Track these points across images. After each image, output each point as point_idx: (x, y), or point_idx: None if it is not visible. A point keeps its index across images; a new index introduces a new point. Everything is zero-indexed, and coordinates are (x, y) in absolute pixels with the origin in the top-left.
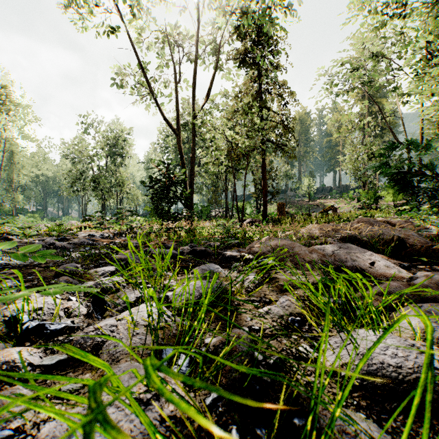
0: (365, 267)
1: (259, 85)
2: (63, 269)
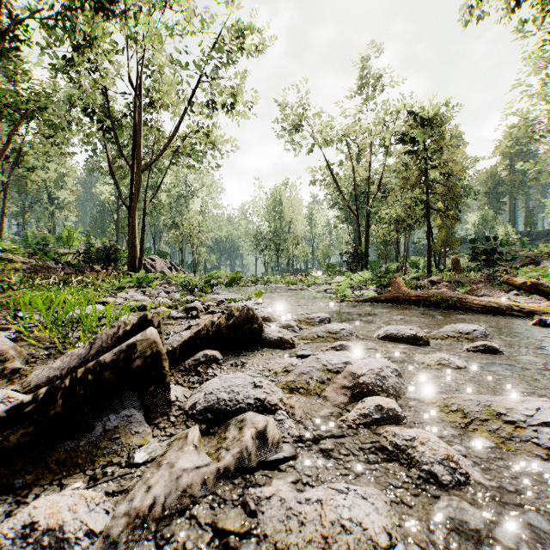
0: None
1: (424, 163)
2: None
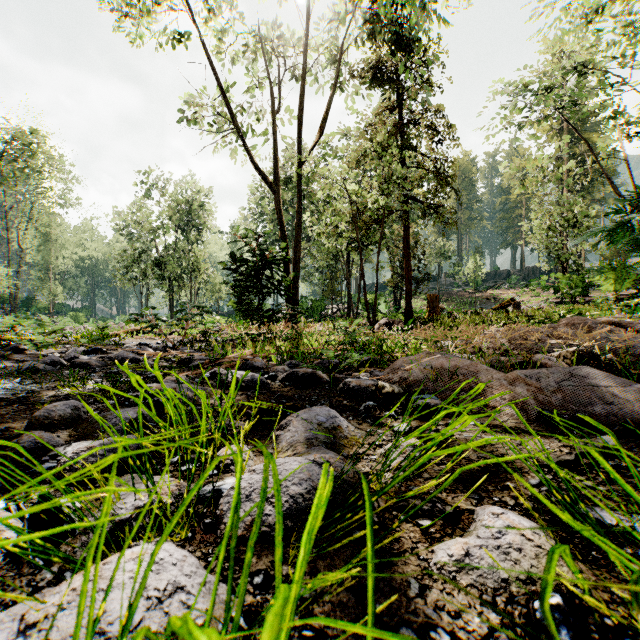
0: (635, 419)
1: (400, 114)
2: (45, 412)
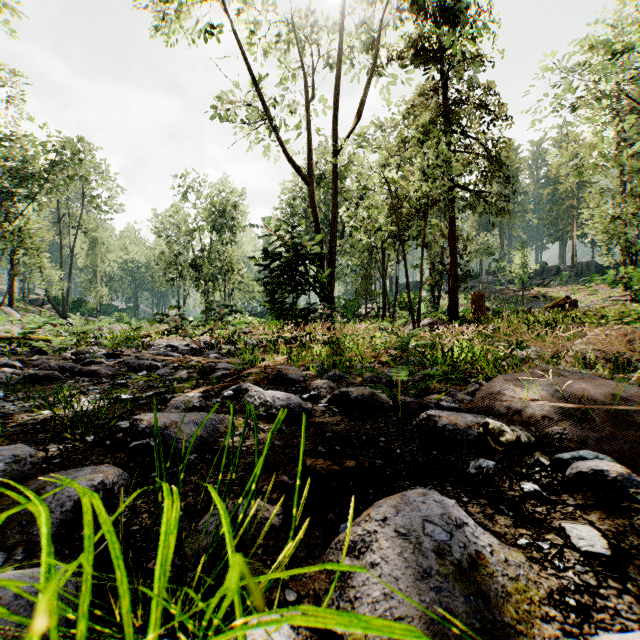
0: None
1: (444, 94)
2: None
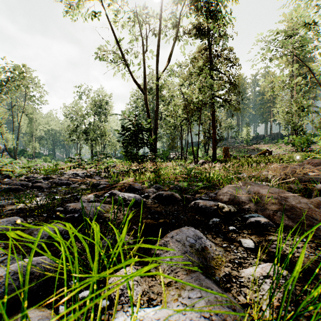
0: None
1: (209, 52)
2: None
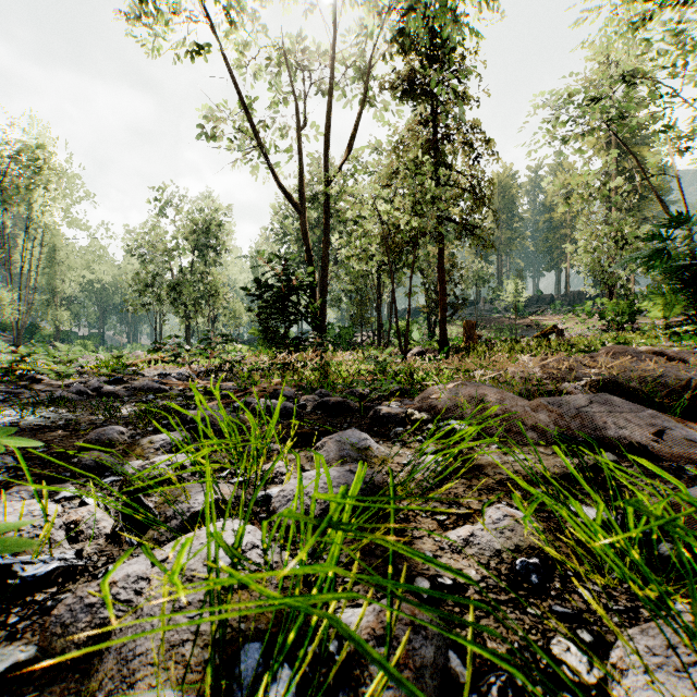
0: (644, 441)
1: (434, 129)
2: (96, 436)
